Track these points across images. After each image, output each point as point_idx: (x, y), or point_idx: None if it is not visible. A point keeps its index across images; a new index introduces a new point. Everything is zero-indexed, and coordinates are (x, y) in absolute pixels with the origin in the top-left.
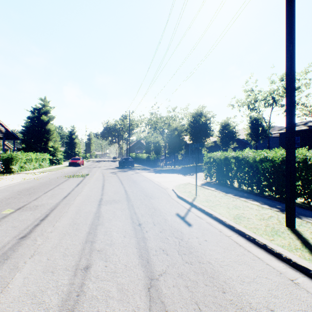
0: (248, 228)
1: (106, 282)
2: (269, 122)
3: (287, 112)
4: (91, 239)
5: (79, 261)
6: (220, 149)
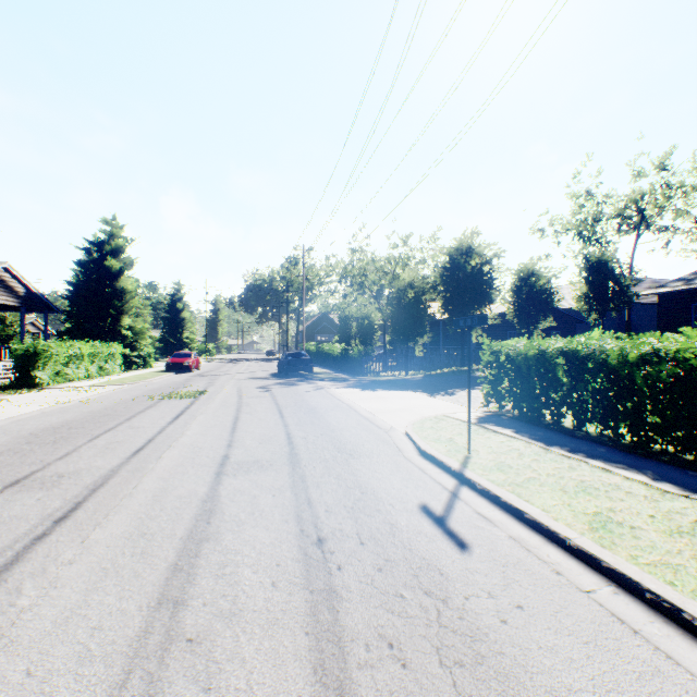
0: (646, 566)
1: None
2: (631, 269)
3: None
4: (176, 591)
5: (120, 686)
6: (511, 334)
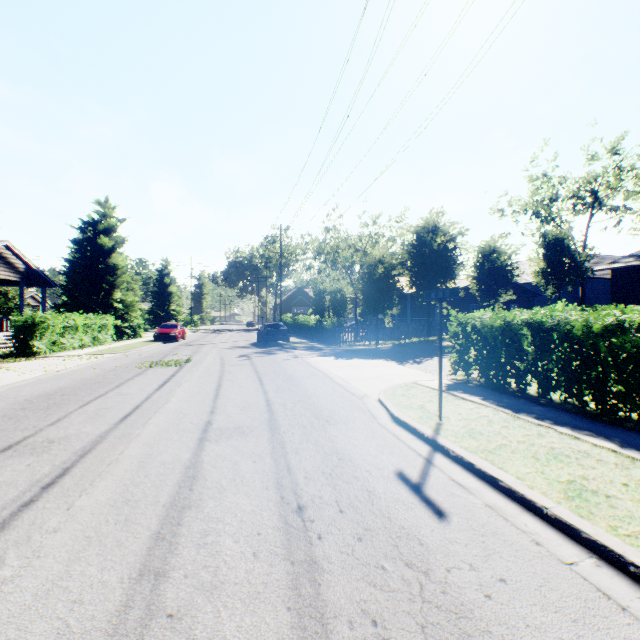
0: (627, 537)
1: None
2: (585, 246)
3: None
4: (158, 562)
5: None
6: (473, 306)
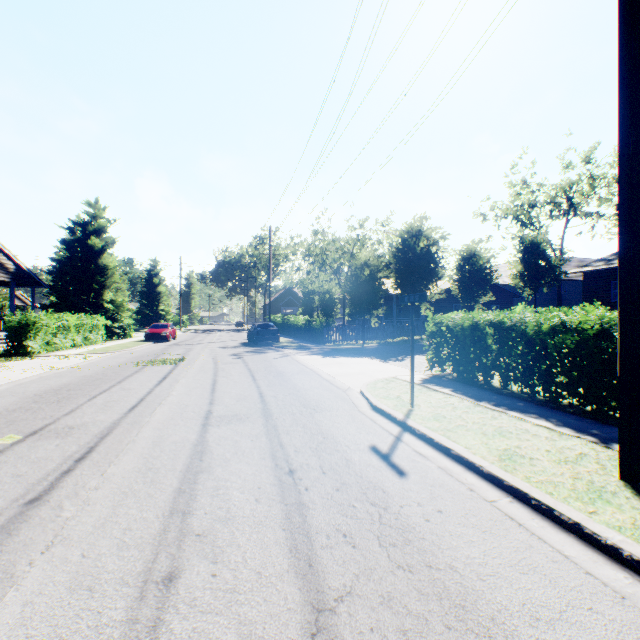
0: (535, 483)
1: (213, 617)
2: (561, 250)
3: (622, 223)
4: (183, 506)
5: (153, 561)
6: (457, 307)
